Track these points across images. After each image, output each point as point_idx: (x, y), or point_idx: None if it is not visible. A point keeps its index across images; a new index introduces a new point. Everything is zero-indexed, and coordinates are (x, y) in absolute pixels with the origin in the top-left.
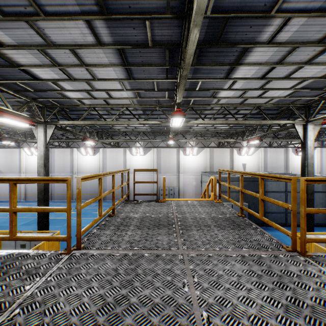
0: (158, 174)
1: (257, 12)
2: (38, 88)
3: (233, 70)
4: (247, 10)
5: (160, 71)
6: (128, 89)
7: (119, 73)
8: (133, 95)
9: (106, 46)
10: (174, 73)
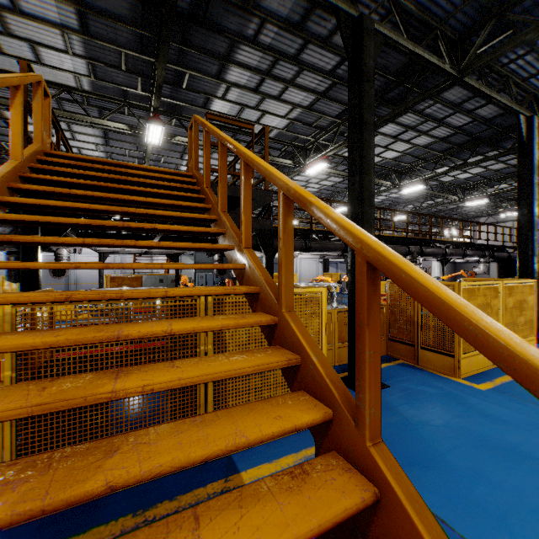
0: (122, 257)
1: (183, 136)
2: (2, 133)
3: (184, 155)
4: (179, 135)
5: (132, 146)
6: (101, 151)
7: (98, 140)
8: (105, 156)
9: (96, 128)
10: (143, 149)
